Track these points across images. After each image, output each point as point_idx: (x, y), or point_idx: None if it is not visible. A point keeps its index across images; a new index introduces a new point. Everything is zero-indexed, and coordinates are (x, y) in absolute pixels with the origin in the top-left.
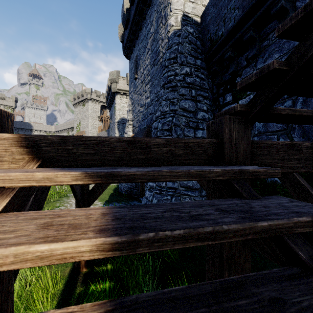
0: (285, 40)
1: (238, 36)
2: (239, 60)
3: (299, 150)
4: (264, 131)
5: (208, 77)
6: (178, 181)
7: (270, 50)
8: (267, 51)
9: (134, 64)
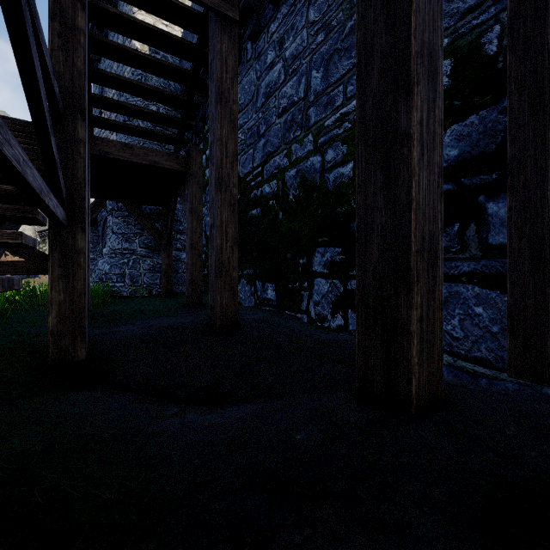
0: None
1: None
2: (206, 107)
3: (132, 149)
4: None
5: None
6: (137, 241)
7: None
8: None
9: (99, 89)
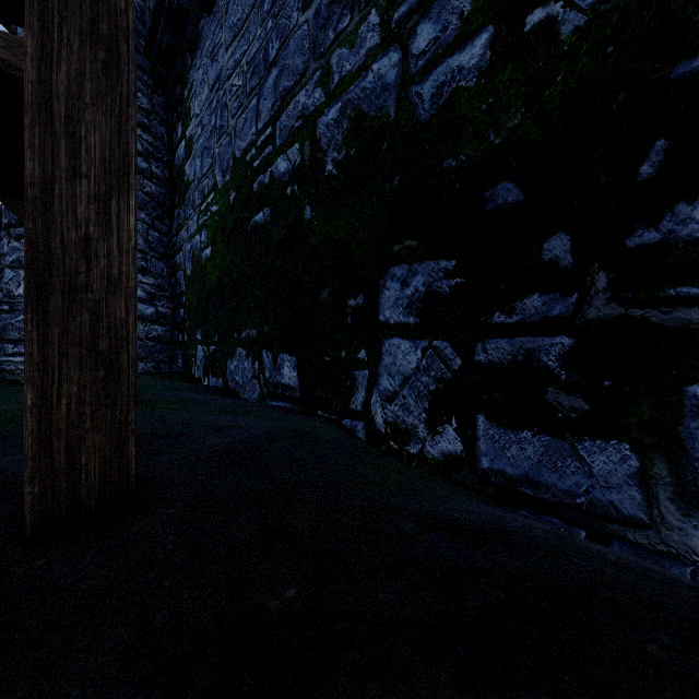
0: (212, 18)
1: (168, 3)
2: (186, 58)
3: None
4: (201, 177)
5: (153, 90)
6: None
7: (204, 36)
8: (203, 38)
9: None
